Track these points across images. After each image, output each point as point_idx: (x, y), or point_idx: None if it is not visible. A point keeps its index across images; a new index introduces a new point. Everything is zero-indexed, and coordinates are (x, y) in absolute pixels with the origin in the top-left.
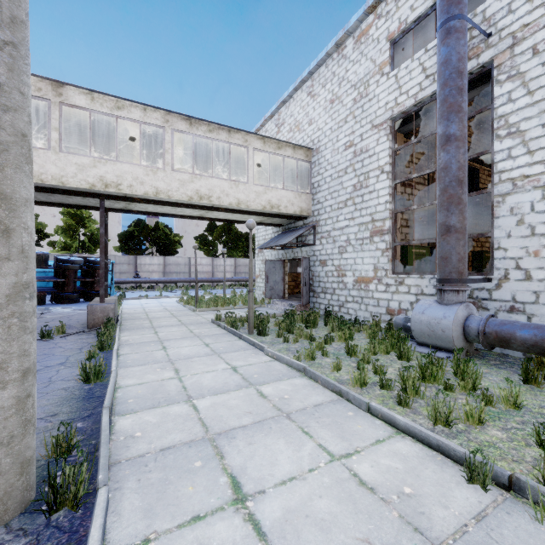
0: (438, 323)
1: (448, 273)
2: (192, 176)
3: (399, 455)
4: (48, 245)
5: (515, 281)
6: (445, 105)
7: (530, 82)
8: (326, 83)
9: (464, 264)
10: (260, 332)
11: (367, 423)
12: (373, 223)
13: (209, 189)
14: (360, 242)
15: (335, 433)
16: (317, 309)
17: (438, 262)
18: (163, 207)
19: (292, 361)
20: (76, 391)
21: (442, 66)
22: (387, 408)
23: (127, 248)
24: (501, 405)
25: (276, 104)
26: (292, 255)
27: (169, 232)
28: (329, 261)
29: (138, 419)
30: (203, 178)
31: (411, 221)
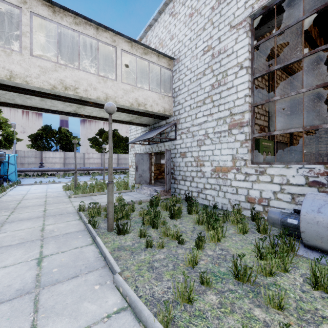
0: None
1: None
2: (55, 65)
3: None
4: None
5: None
6: None
7: None
8: (186, 0)
9: None
10: (119, 230)
11: None
12: (231, 117)
13: (76, 81)
14: (218, 135)
15: None
16: (178, 195)
17: None
18: (30, 98)
19: None
20: None
21: None
22: None
23: (37, 146)
24: None
25: (144, 28)
26: (157, 149)
27: (69, 135)
28: (188, 152)
29: None
30: (68, 69)
31: (257, 119)
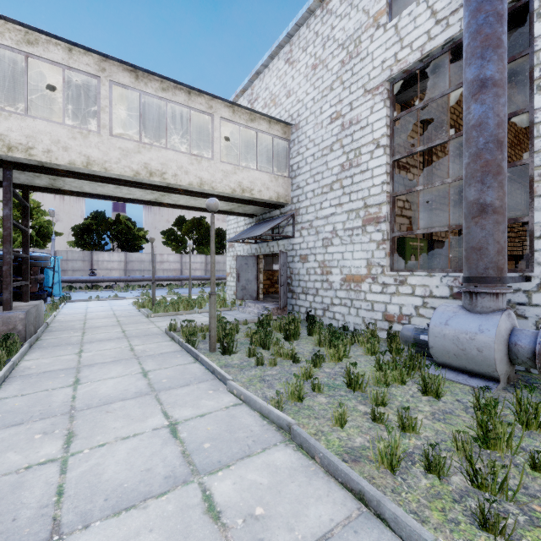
0: (471, 338)
1: (483, 270)
2: (138, 145)
3: None
4: None
5: None
6: (479, 38)
7: None
8: (307, 45)
9: (504, 257)
10: (224, 349)
11: None
12: (366, 209)
13: (163, 163)
14: (349, 232)
15: None
16: (297, 314)
17: (466, 255)
18: (102, 186)
19: (269, 409)
20: None
21: None
22: (463, 540)
23: (83, 243)
24: None
25: (248, 76)
26: (267, 250)
27: (133, 226)
28: (310, 255)
29: None
30: (153, 148)
31: (406, 210)
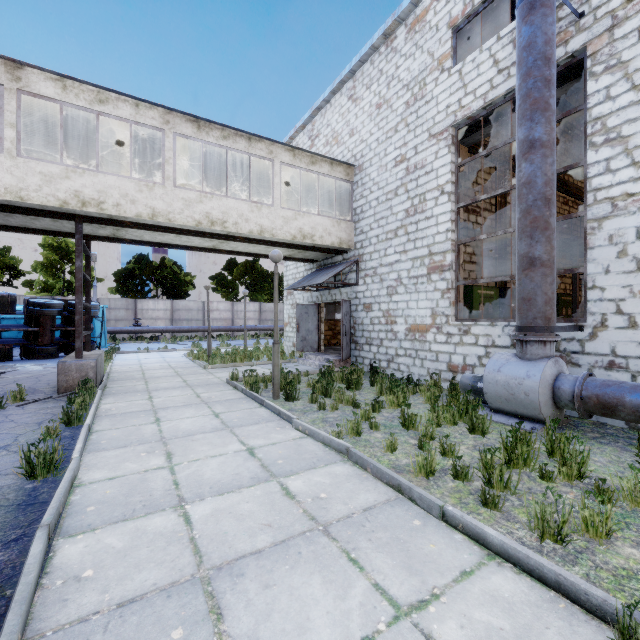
0: (519, 384)
1: (532, 319)
2: (200, 195)
3: (500, 600)
4: (23, 285)
5: (615, 329)
6: (528, 101)
7: (635, 73)
8: (371, 83)
9: (552, 307)
10: (288, 396)
11: (443, 540)
12: (430, 257)
13: (224, 212)
14: (414, 281)
15: (397, 559)
16: (360, 365)
17: (518, 305)
18: (163, 235)
19: (330, 439)
20: (10, 493)
21: (524, 51)
22: (468, 511)
23: (125, 289)
24: (625, 504)
25: (309, 111)
26: (329, 298)
27: (179, 271)
28: (375, 304)
29: (94, 543)
30: (215, 197)
31: (476, 256)
